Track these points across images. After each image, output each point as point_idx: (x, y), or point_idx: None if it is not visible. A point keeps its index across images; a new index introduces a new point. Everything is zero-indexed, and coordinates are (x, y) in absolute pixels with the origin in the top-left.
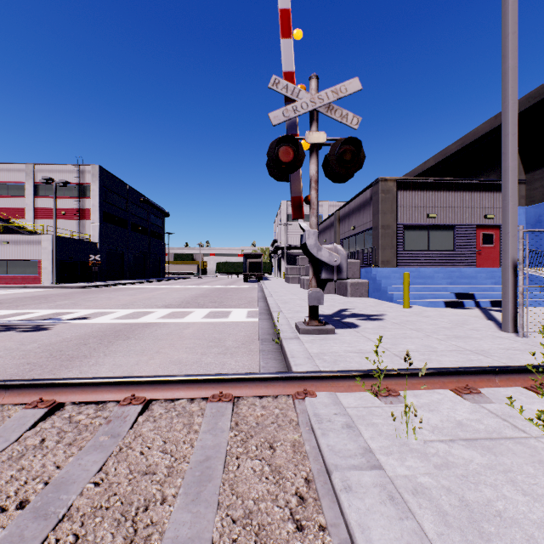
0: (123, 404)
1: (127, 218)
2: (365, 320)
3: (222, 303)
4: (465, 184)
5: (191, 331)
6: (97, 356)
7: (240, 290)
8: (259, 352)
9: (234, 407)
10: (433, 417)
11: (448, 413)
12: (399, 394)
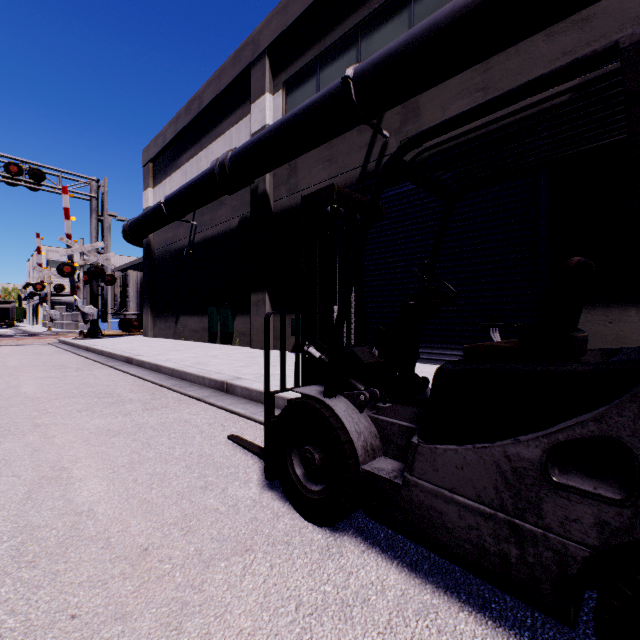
0: None
1: None
2: None
3: None
4: None
5: None
6: None
7: None
8: None
9: None
10: None
11: None
12: None
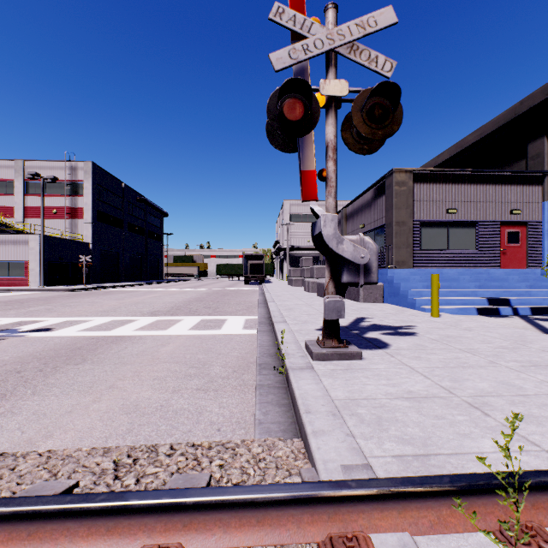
0: None
1: (123, 218)
2: (393, 334)
3: (217, 309)
4: (488, 176)
5: (170, 348)
6: (20, 395)
7: (240, 293)
8: (255, 388)
9: None
10: None
11: None
12: None
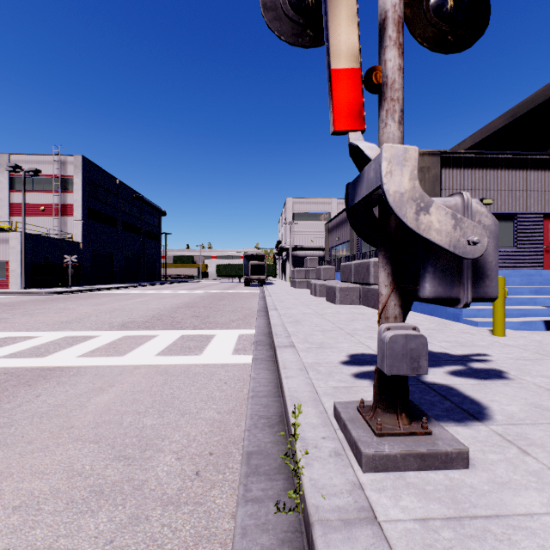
0: None
1: (117, 216)
2: (470, 375)
3: (206, 319)
4: (529, 161)
5: (108, 399)
6: None
7: (238, 297)
8: None
9: None
10: None
11: None
12: None
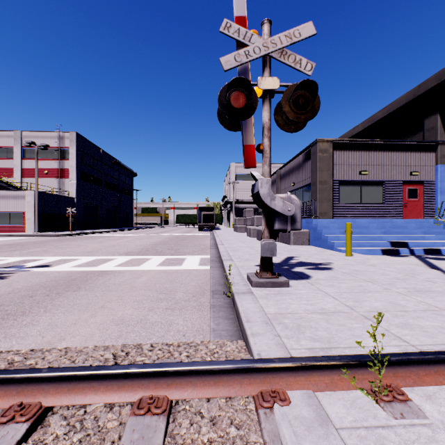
0: (0, 421)
1: (101, 177)
2: (315, 269)
3: (178, 251)
4: (393, 145)
5: (144, 280)
6: (35, 312)
7: (195, 238)
8: (210, 308)
9: (169, 420)
10: None
11: None
12: (408, 398)
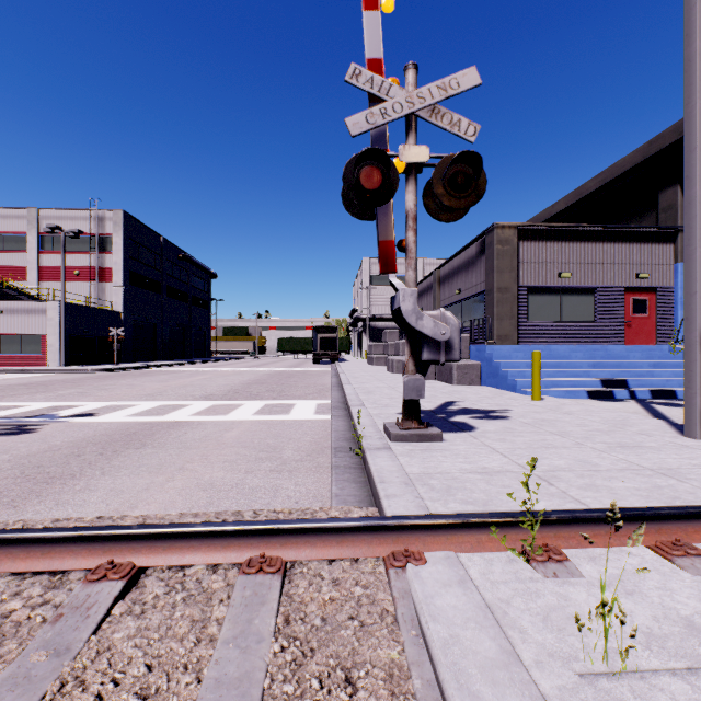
0: (91, 579)
1: (161, 280)
2: (483, 418)
3: (282, 393)
4: (609, 233)
5: (235, 434)
6: (90, 475)
7: (309, 374)
8: (331, 469)
9: (284, 582)
10: (637, 610)
11: (661, 599)
12: (565, 558)
